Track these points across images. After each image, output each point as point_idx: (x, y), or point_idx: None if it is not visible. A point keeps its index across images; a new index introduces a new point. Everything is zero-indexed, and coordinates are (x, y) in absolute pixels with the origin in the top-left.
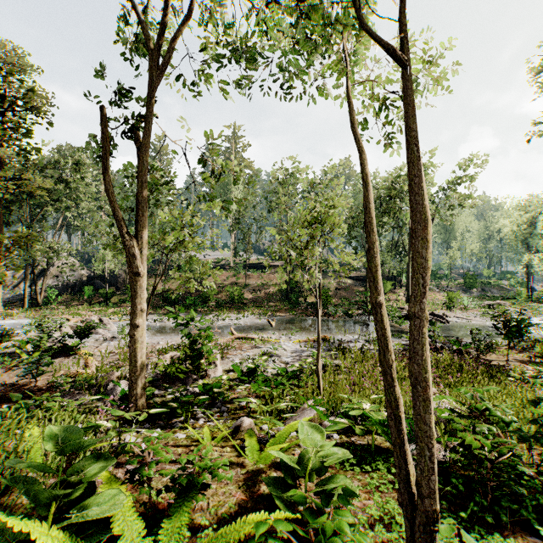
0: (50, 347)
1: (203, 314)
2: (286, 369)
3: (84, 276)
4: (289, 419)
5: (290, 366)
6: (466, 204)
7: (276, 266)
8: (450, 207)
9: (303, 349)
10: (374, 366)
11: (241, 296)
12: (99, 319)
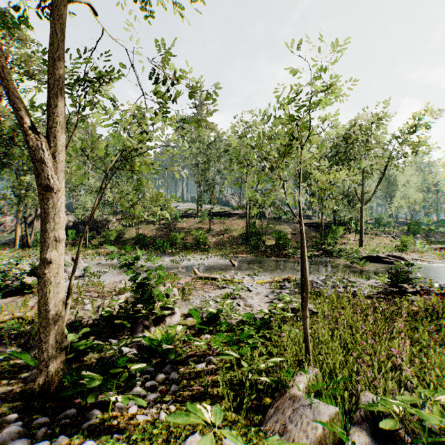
0: (7, 285)
1: (170, 255)
2: (253, 315)
3: (71, 222)
4: (271, 416)
5: (258, 312)
6: (419, 152)
7: (236, 214)
8: (403, 155)
9: (268, 290)
10: (361, 315)
11: (205, 239)
12: (72, 258)
